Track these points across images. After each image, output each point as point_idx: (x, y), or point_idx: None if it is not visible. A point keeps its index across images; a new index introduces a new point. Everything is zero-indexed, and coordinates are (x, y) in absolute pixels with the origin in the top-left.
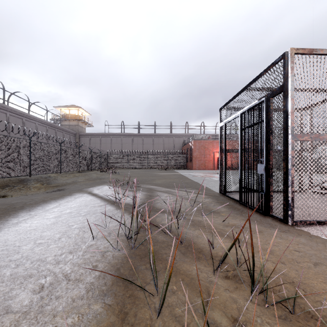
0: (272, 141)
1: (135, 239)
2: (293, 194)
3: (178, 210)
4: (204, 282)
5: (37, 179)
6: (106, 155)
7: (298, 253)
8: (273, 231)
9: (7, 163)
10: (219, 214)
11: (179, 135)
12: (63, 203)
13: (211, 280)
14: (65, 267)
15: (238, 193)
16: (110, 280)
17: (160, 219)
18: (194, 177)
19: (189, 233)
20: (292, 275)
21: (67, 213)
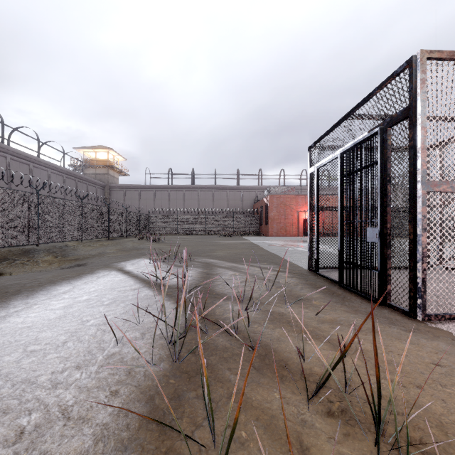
0: (390, 192)
1: (181, 344)
2: (425, 273)
3: (248, 296)
4: (293, 424)
5: (49, 249)
6: (146, 216)
7: (440, 368)
8: (394, 331)
9: (4, 226)
10: (311, 302)
11: (249, 187)
12: (79, 285)
13: (304, 419)
14: (64, 395)
15: (336, 271)
16: (135, 420)
17: (222, 311)
18: (271, 246)
19: (265, 333)
20: (437, 409)
21: (82, 301)
